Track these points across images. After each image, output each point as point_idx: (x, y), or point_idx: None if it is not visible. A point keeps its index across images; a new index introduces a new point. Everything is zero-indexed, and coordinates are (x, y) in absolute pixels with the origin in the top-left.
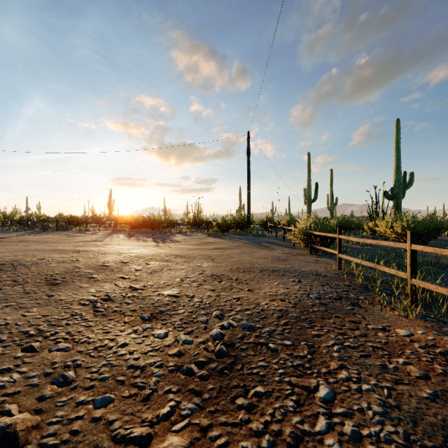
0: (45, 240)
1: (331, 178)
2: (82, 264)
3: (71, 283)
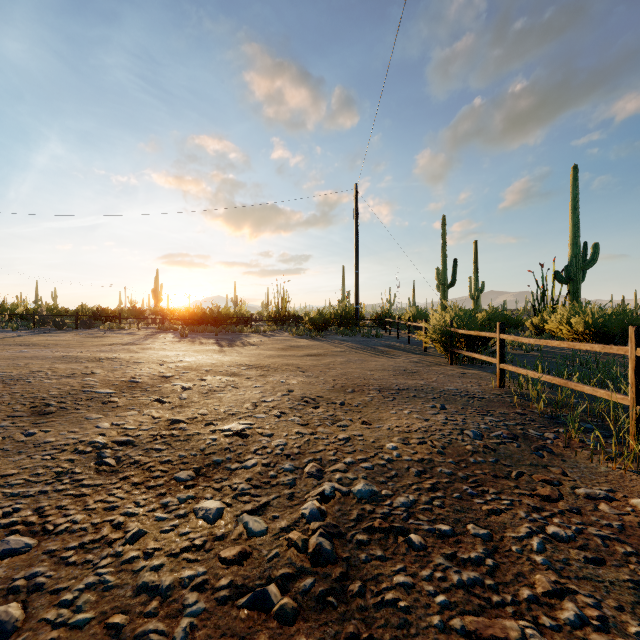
0: (55, 342)
1: (475, 253)
2: (98, 380)
3: (72, 411)
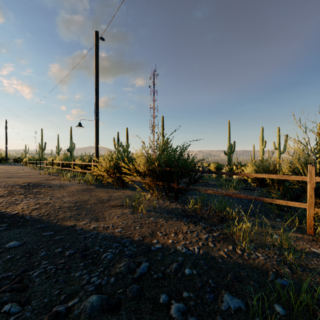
0: None
1: (58, 138)
2: None
3: None
